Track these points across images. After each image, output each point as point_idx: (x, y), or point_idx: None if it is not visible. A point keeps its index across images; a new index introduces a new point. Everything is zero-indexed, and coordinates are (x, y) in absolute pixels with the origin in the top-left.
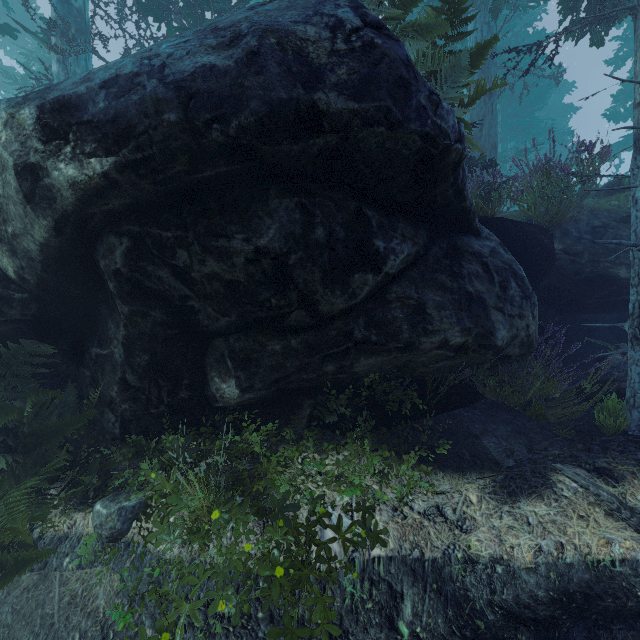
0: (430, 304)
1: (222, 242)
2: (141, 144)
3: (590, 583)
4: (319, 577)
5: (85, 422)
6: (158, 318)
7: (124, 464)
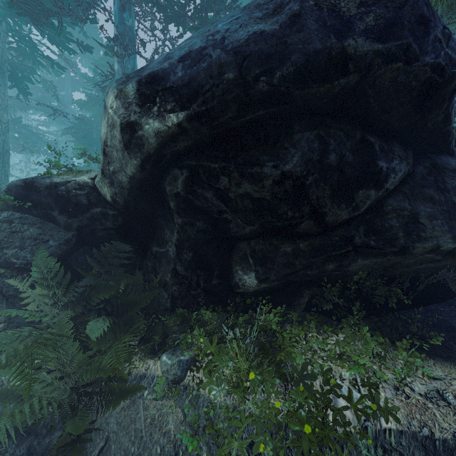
0: (422, 214)
1: (256, 169)
2: (206, 99)
3: None
4: (339, 438)
5: (153, 298)
6: (201, 227)
7: (175, 328)
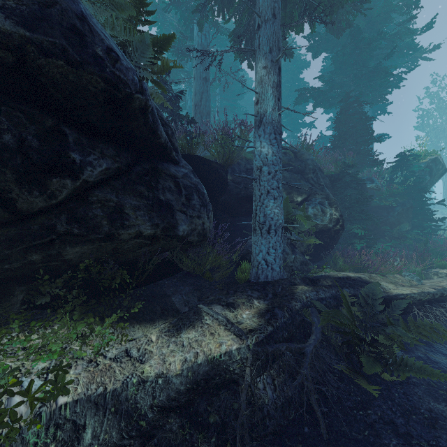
0: (128, 206)
1: None
2: None
3: (208, 372)
4: None
5: None
6: None
7: None
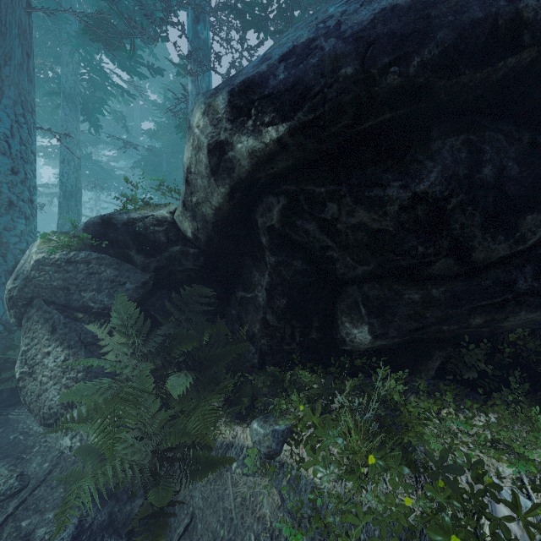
0: None
1: (376, 191)
2: (314, 104)
3: None
4: None
5: (240, 352)
6: (299, 267)
7: (264, 390)
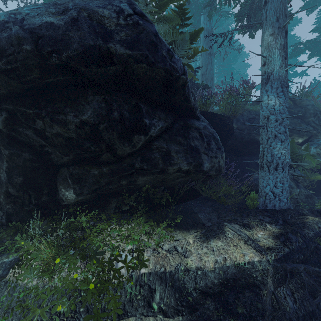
0: (173, 151)
1: (62, 117)
2: (10, 60)
3: (235, 274)
4: (113, 286)
5: None
6: (27, 157)
7: (7, 238)
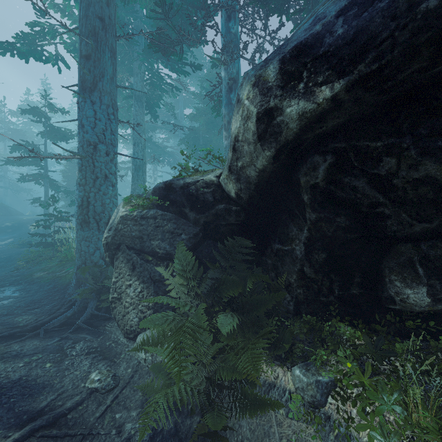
0: None
1: None
2: (380, 52)
3: None
4: None
5: (279, 300)
6: (341, 223)
7: (301, 336)
